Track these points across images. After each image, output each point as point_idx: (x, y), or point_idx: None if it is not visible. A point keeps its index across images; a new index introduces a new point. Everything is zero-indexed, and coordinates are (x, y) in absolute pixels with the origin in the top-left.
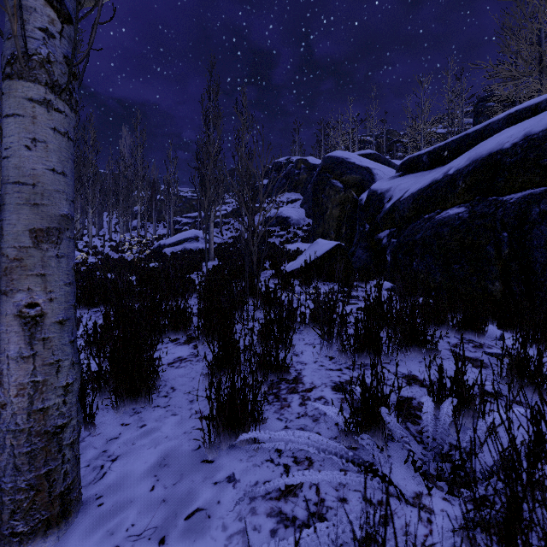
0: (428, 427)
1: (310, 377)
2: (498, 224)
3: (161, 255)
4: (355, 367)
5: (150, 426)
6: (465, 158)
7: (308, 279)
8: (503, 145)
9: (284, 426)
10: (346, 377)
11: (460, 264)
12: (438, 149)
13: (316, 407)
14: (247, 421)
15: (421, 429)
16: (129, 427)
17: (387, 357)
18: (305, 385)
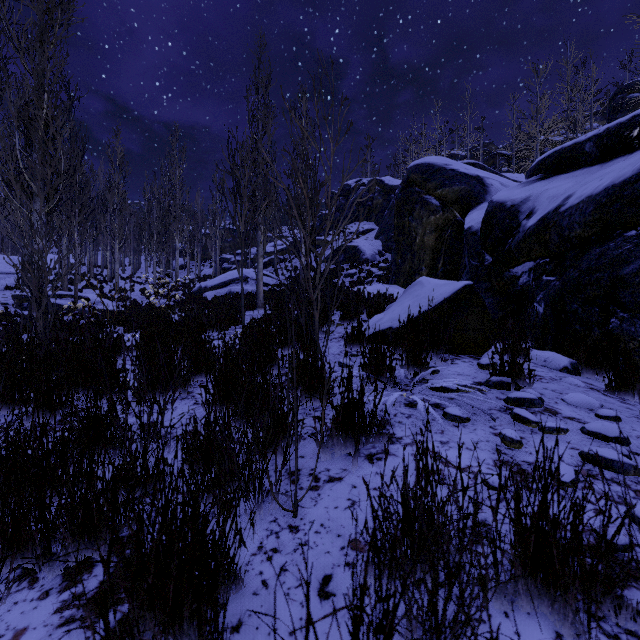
0: None
1: None
2: None
3: (200, 300)
4: None
5: None
6: None
7: (421, 354)
8: None
9: None
10: None
11: None
12: (616, 128)
13: None
14: None
15: None
16: None
17: None
18: None
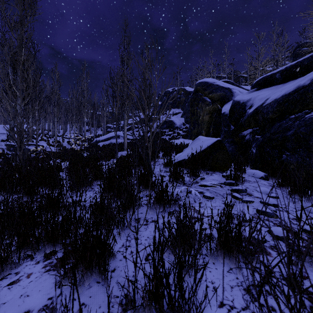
0: None
1: None
2: None
3: (96, 146)
4: None
5: None
6: None
7: (196, 171)
8: None
9: None
10: None
11: None
12: (290, 67)
13: None
14: None
15: None
16: None
17: None
18: None
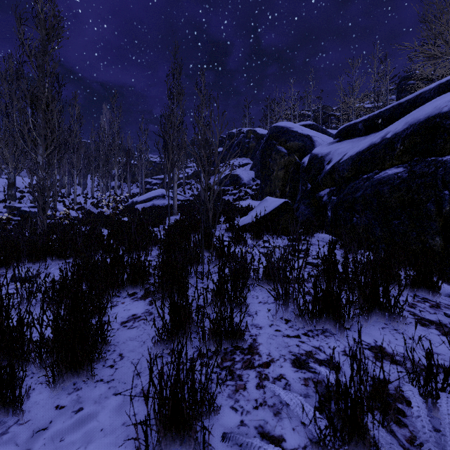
0: (429, 445)
1: (267, 346)
2: (439, 182)
3: (134, 210)
4: (314, 333)
5: (87, 412)
6: (402, 123)
7: (259, 234)
8: (442, 109)
9: (239, 420)
10: (306, 347)
11: (399, 220)
12: (372, 117)
13: (277, 394)
14: (194, 424)
15: (411, 435)
16: (63, 412)
17: (347, 322)
18: (262, 356)
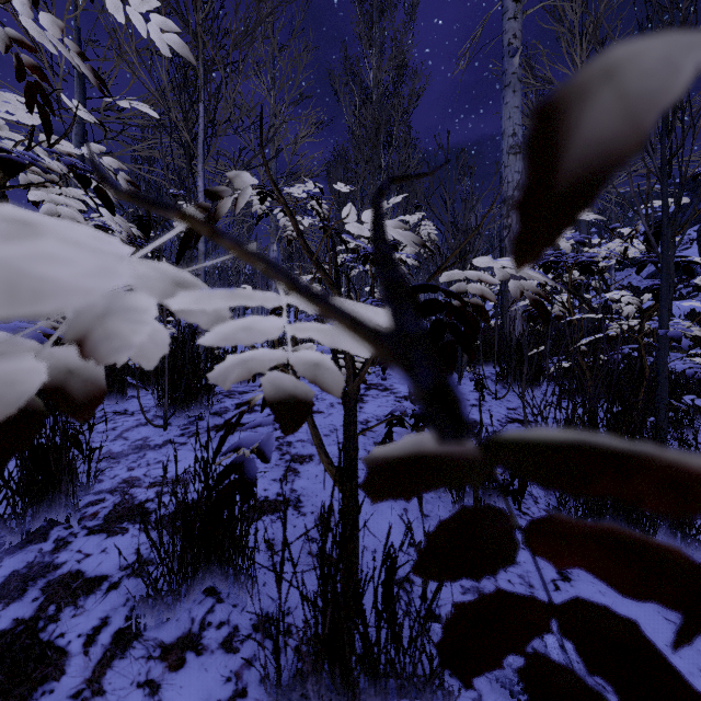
0: None
1: None
2: None
3: None
4: None
5: None
6: None
7: None
8: None
9: None
10: None
11: None
12: None
13: None
14: None
15: None
16: None
17: None
18: None
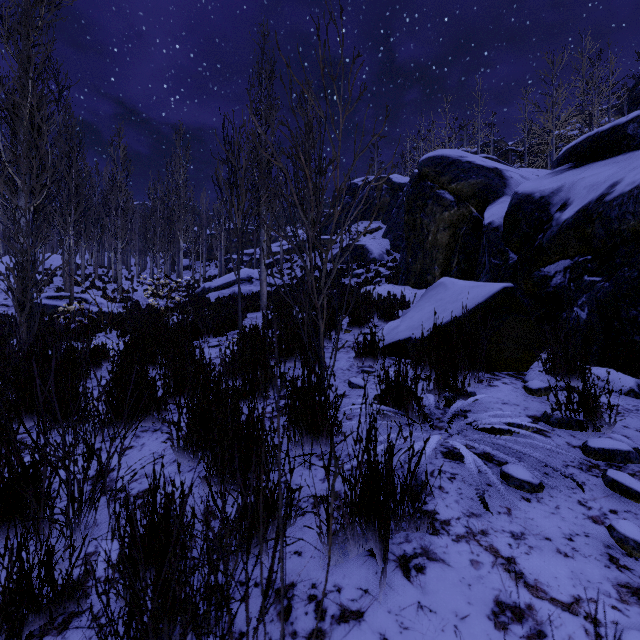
0: None
1: None
2: None
3: (203, 301)
4: None
5: None
6: None
7: (455, 377)
8: None
9: None
10: None
11: None
12: None
13: None
14: None
15: None
16: None
17: None
18: None
